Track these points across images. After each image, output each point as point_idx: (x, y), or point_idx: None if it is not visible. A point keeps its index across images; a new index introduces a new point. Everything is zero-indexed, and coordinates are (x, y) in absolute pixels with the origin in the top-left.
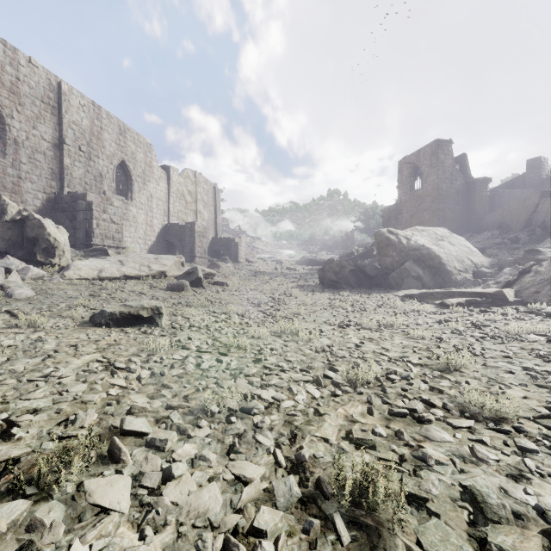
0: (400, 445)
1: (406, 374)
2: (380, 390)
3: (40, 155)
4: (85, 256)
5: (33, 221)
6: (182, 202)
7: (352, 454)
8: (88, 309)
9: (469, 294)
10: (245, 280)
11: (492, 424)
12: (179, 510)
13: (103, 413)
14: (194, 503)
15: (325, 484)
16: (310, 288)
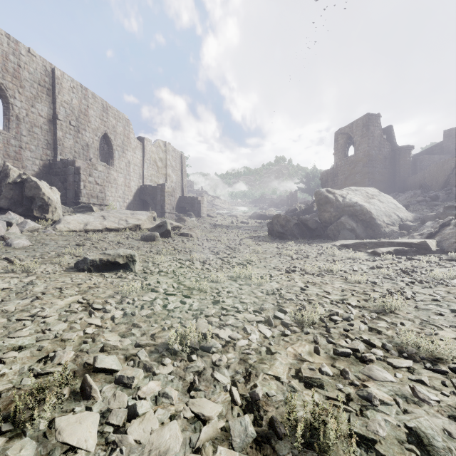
0: (346, 384)
1: (347, 316)
2: (324, 330)
3: (37, 129)
4: (74, 212)
5: (30, 183)
6: (155, 167)
7: (302, 392)
8: (74, 256)
9: (397, 243)
10: (206, 232)
11: (429, 365)
12: (141, 449)
13: (79, 350)
14: (155, 442)
15: (278, 424)
16: (260, 239)
